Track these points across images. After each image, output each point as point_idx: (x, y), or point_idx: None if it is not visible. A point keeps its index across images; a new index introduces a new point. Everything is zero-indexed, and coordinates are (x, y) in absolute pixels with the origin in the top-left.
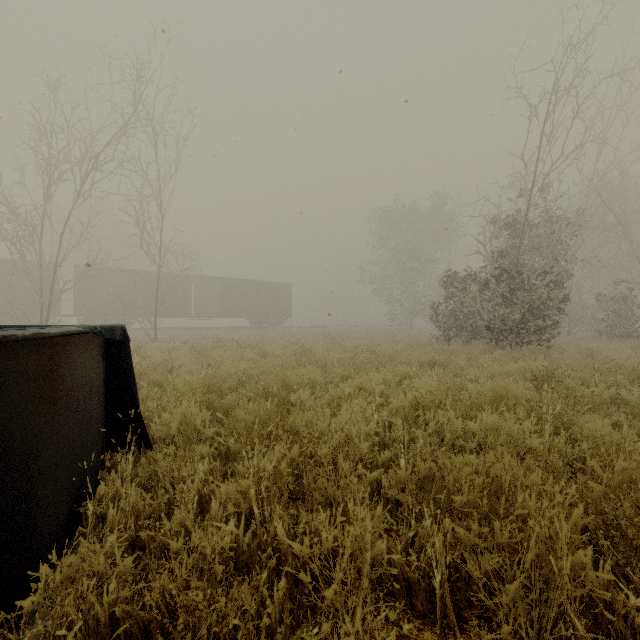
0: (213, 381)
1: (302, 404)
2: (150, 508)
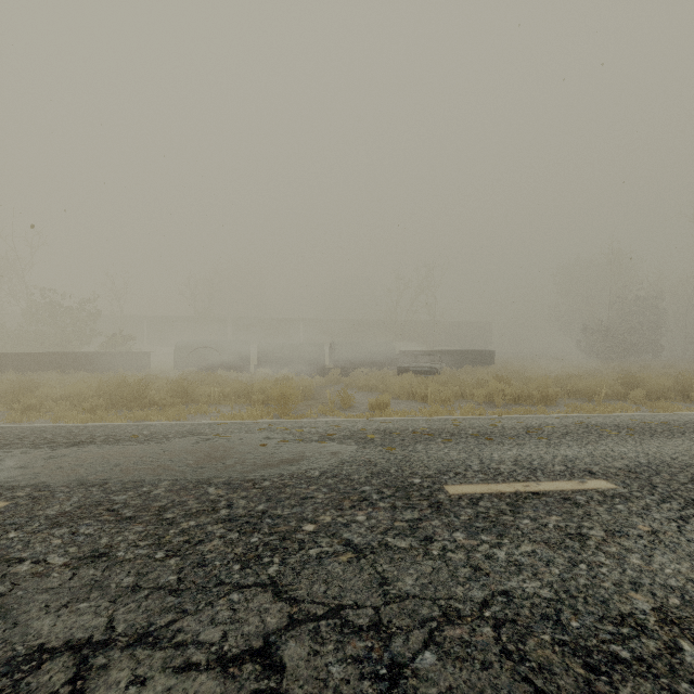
0: None
1: None
2: None
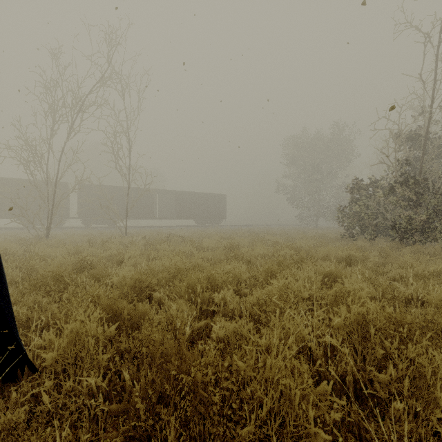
0: (143, 277)
1: (226, 304)
2: None
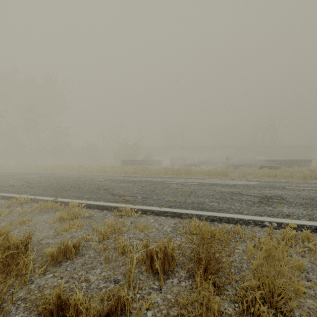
0: None
1: None
2: None
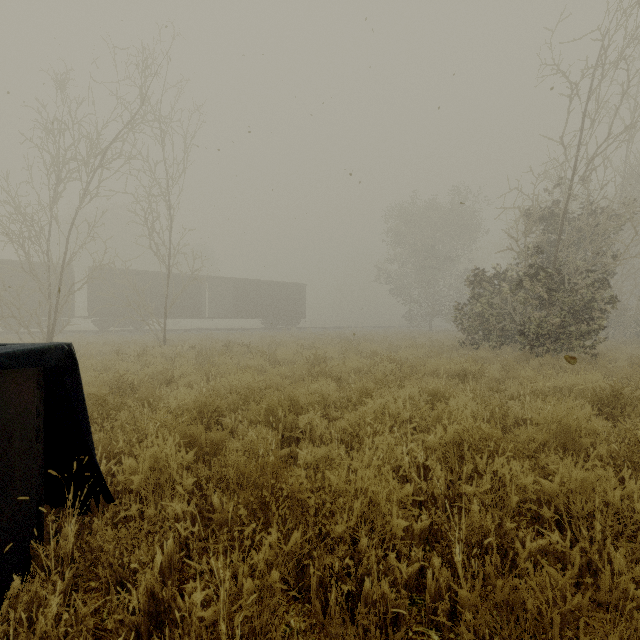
0: (209, 400)
1: (313, 430)
2: (69, 637)
